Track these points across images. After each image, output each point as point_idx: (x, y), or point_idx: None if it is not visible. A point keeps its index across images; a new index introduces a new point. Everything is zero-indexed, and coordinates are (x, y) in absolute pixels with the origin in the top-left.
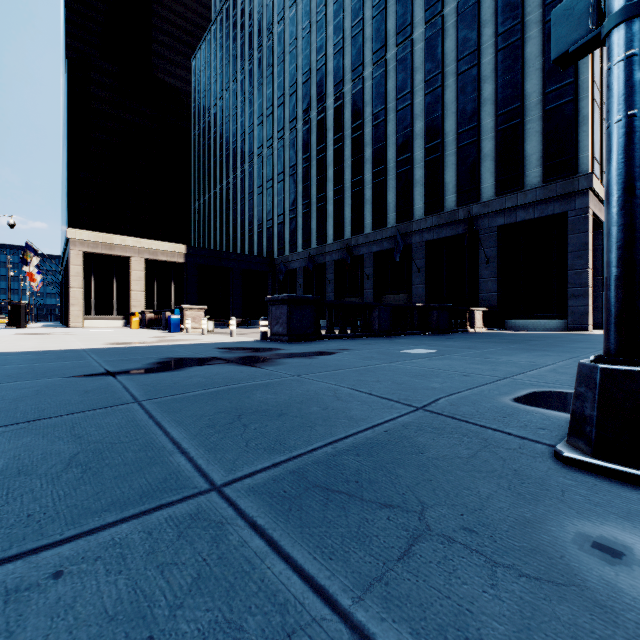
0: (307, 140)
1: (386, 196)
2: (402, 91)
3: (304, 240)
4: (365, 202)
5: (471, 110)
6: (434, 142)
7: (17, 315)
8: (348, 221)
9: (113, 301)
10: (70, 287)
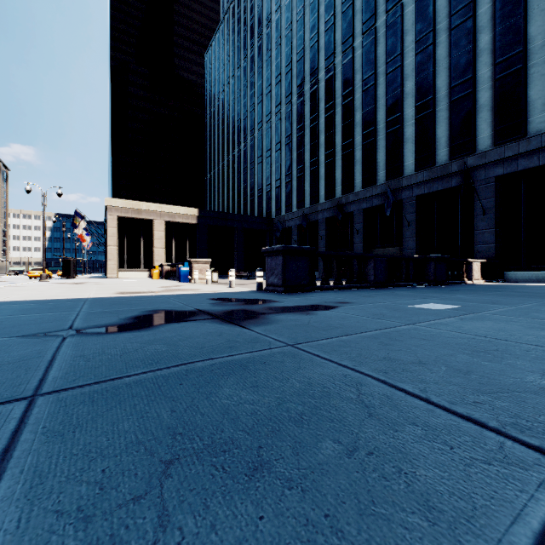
0: (301, 111)
1: (376, 155)
2: (392, 54)
3: (298, 201)
4: (355, 163)
5: (465, 63)
6: (425, 99)
7: (67, 268)
8: (339, 181)
9: (140, 256)
10: (108, 245)
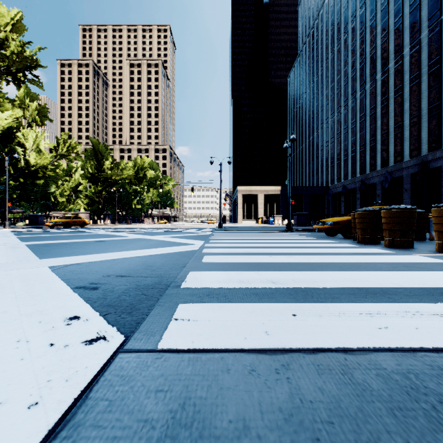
0: (346, 118)
1: (388, 148)
2: (397, 86)
3: (344, 175)
4: (377, 152)
5: (436, 94)
6: (414, 115)
7: (224, 219)
8: (367, 163)
9: (252, 213)
10: (238, 208)
